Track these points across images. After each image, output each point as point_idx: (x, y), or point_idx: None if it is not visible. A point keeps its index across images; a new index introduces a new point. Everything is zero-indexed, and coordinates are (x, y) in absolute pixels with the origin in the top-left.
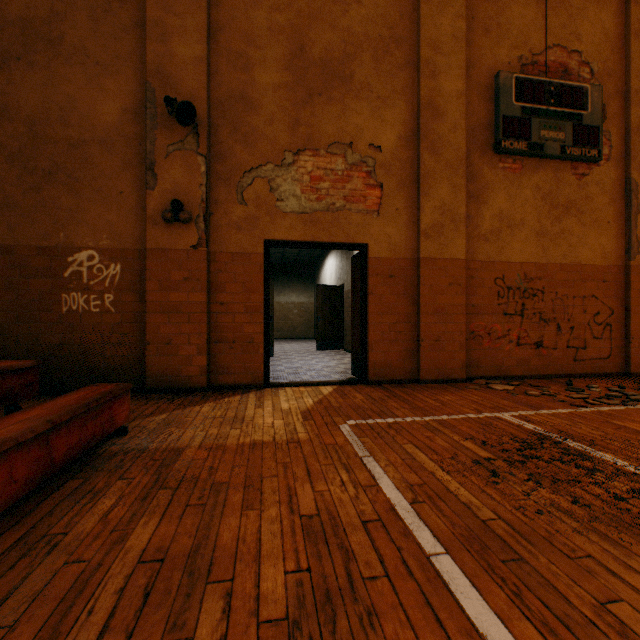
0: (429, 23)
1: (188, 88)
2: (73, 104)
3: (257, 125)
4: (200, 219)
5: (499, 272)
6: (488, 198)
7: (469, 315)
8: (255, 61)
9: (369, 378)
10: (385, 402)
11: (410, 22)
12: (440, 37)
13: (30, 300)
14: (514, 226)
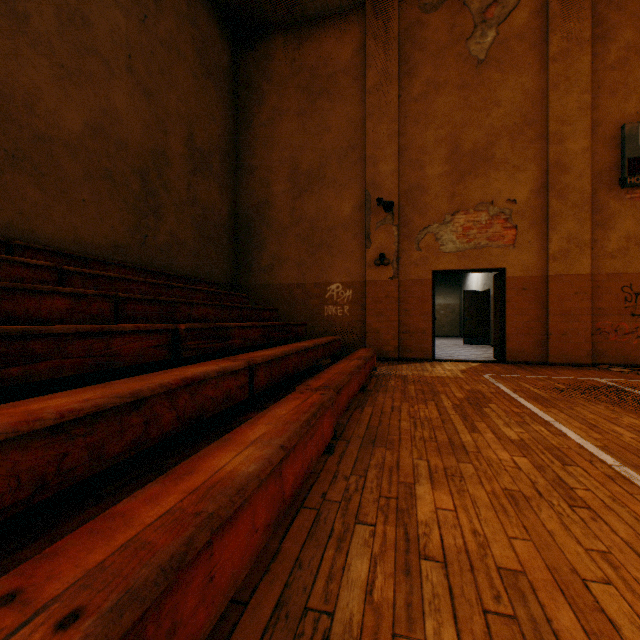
0: (556, 105)
1: (387, 189)
2: (329, 209)
3: (427, 201)
4: (394, 262)
5: (626, 281)
6: (614, 224)
7: (595, 316)
8: (426, 163)
9: (506, 359)
10: (514, 370)
11: (540, 107)
12: (566, 112)
13: (311, 310)
14: None
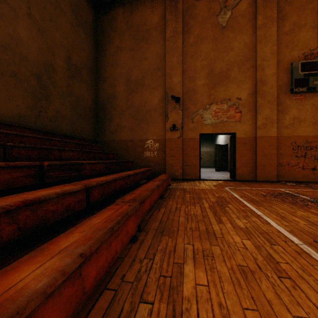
0: (260, 51)
1: (177, 91)
2: (147, 100)
3: (197, 98)
4: (180, 129)
5: (293, 140)
6: (287, 111)
7: (278, 157)
8: (196, 78)
9: (236, 179)
10: (240, 185)
11: (252, 52)
12: (265, 55)
13: (137, 154)
14: (301, 121)
